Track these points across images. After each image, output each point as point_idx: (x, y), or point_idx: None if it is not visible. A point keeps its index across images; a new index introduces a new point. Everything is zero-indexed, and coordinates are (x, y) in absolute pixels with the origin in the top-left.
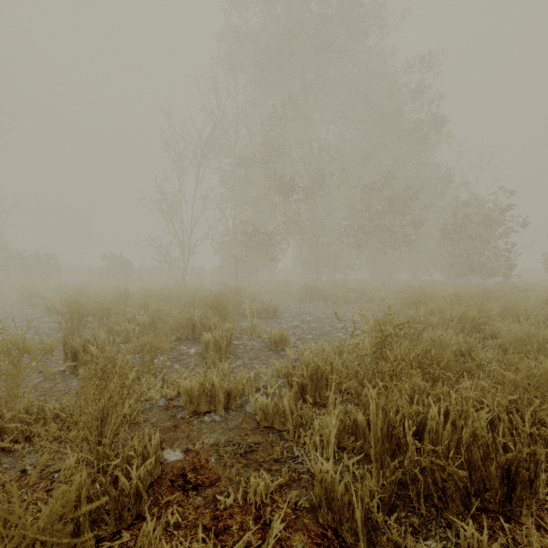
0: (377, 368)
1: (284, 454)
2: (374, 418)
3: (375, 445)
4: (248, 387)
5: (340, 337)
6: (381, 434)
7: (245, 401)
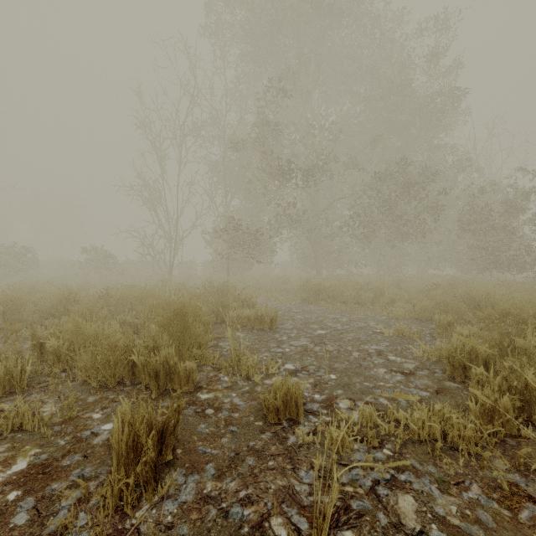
0: None
1: None
2: None
3: None
4: None
5: None
6: None
7: None
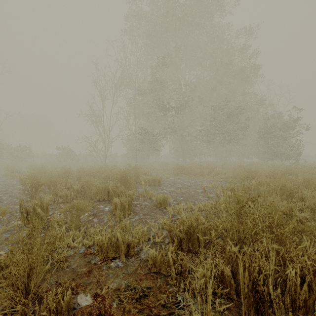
0: (235, 229)
1: (169, 300)
2: (242, 277)
3: (243, 300)
4: (142, 238)
5: (207, 205)
6: (247, 290)
7: (140, 248)
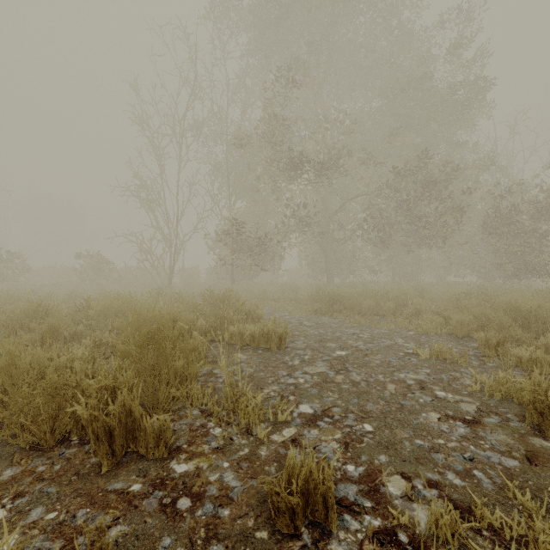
0: None
1: None
2: None
3: None
4: None
5: None
6: None
7: None
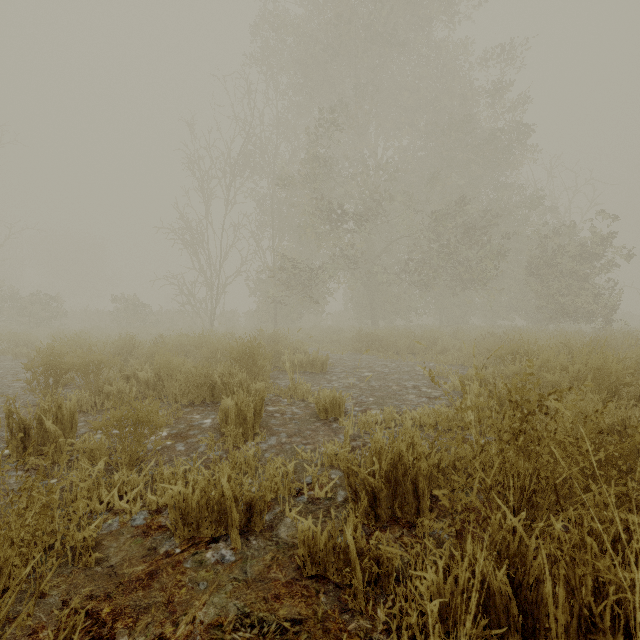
0: (512, 471)
1: None
2: (550, 605)
3: None
4: (284, 488)
5: (437, 412)
6: None
7: (278, 515)
